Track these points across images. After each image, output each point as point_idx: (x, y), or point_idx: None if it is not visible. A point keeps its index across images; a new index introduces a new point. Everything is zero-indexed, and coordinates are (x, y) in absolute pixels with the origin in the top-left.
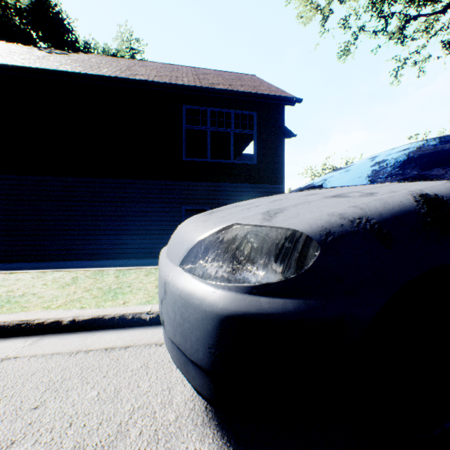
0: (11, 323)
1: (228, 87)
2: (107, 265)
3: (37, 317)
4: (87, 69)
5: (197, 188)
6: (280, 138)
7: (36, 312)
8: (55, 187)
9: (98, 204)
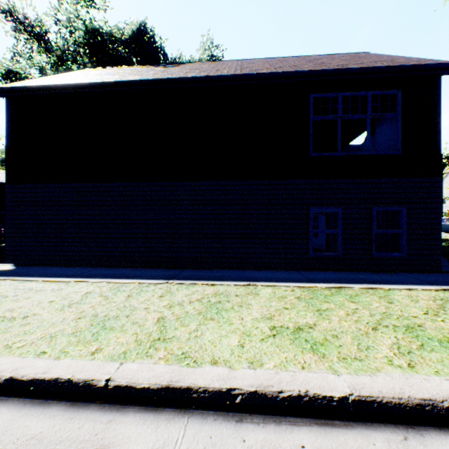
0: (407, 400)
1: (361, 66)
2: (291, 278)
3: (436, 394)
4: (209, 73)
5: (326, 186)
6: (434, 119)
7: (405, 378)
8: (184, 191)
9: (222, 207)
